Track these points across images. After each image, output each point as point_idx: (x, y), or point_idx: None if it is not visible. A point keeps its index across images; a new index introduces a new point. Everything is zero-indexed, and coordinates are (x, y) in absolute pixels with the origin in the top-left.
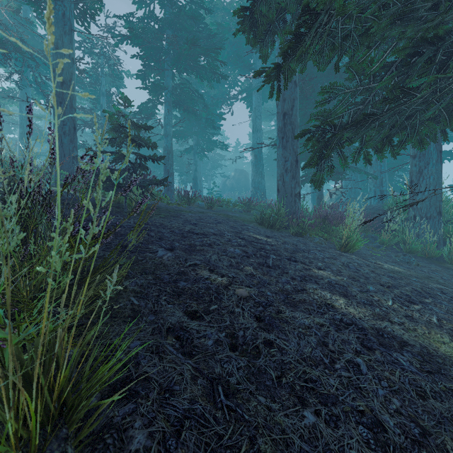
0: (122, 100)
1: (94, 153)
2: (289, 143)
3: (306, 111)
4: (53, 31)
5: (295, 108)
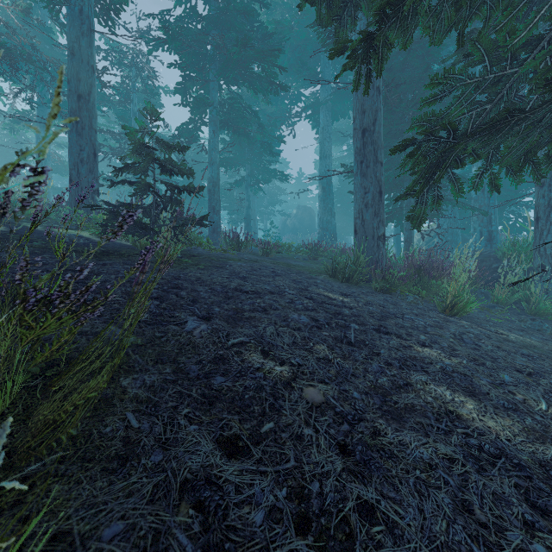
0: (147, 111)
1: (37, 162)
2: (371, 169)
3: (391, 128)
4: (68, 32)
5: (378, 123)
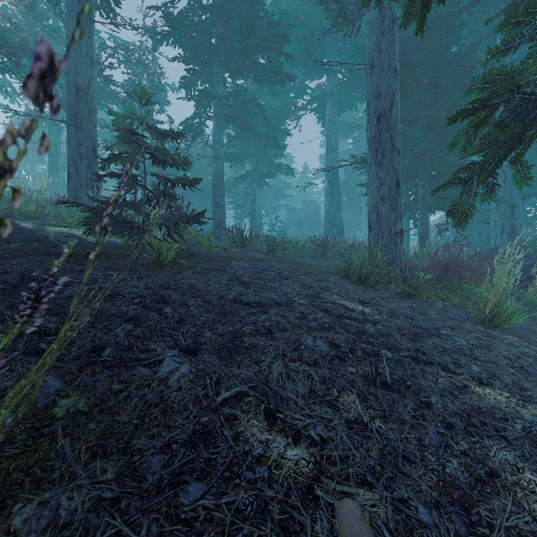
0: (136, 94)
1: None
2: (387, 158)
3: (405, 115)
4: (66, 22)
5: (395, 107)
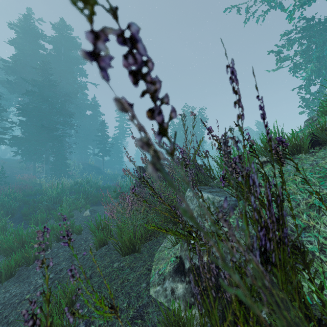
0: None
1: None
2: None
3: None
4: None
5: None
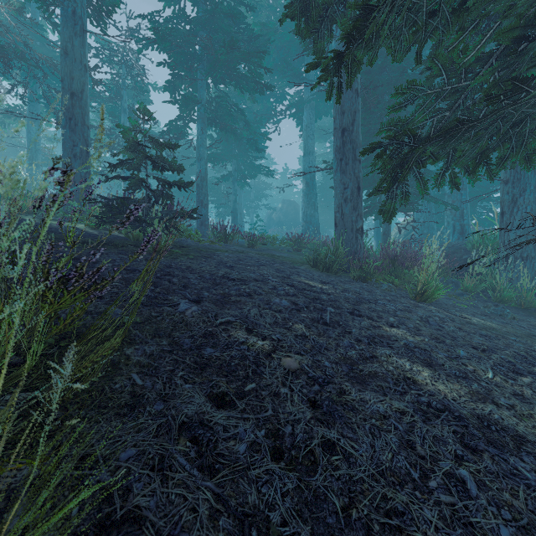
0: (140, 111)
1: (67, 166)
2: (349, 166)
3: (370, 127)
4: (61, 32)
5: (357, 123)
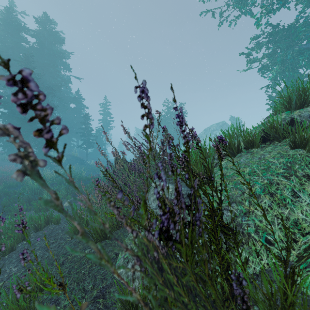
0: None
1: None
2: None
3: None
4: None
5: None
